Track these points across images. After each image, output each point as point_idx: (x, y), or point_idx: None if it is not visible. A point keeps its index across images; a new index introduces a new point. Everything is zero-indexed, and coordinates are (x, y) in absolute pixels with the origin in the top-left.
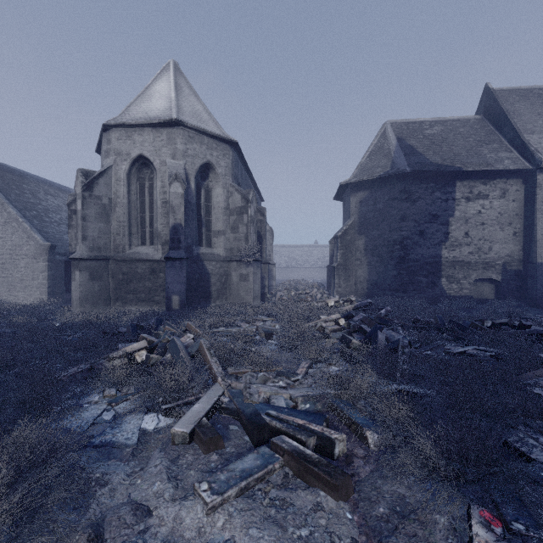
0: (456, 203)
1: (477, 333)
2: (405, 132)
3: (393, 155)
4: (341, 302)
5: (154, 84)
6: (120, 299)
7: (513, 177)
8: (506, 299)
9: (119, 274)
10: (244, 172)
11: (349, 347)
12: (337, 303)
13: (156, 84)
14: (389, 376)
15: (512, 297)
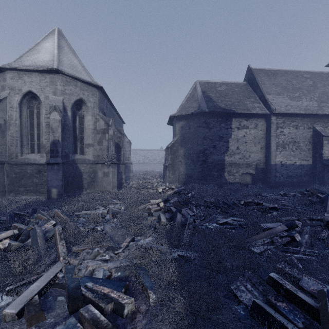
0: (232, 130)
1: (235, 209)
2: (207, 88)
3: (199, 101)
4: (167, 188)
5: (42, 42)
6: (13, 191)
7: (261, 117)
8: (257, 183)
9: (12, 173)
10: (109, 105)
11: (160, 224)
12: (164, 189)
13: (44, 43)
14: (176, 245)
15: (260, 182)
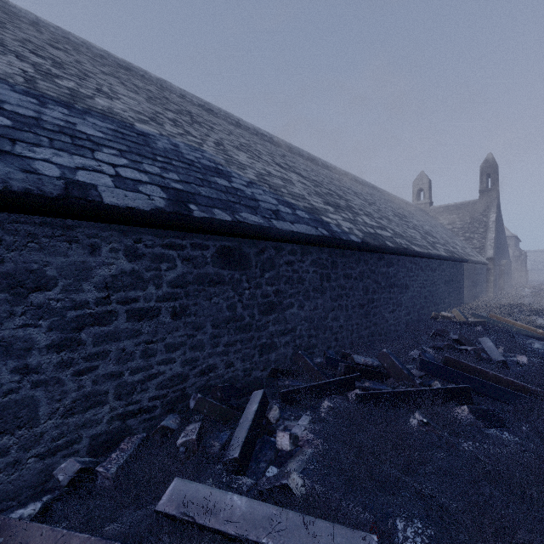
0: None
1: None
2: None
3: None
4: None
5: None
6: None
7: None
8: None
9: None
10: (516, 239)
11: None
12: None
13: None
14: None
15: None
